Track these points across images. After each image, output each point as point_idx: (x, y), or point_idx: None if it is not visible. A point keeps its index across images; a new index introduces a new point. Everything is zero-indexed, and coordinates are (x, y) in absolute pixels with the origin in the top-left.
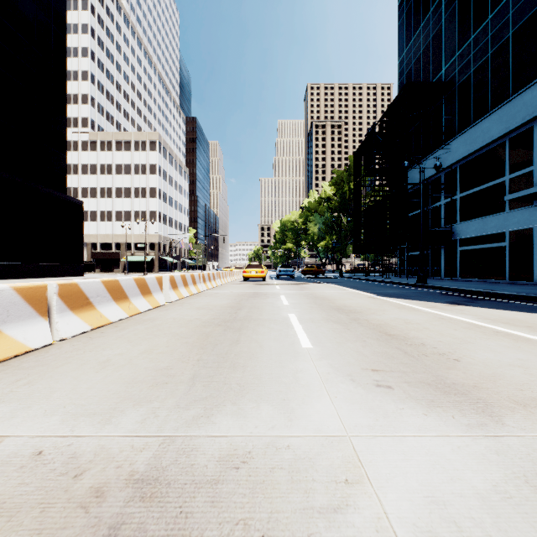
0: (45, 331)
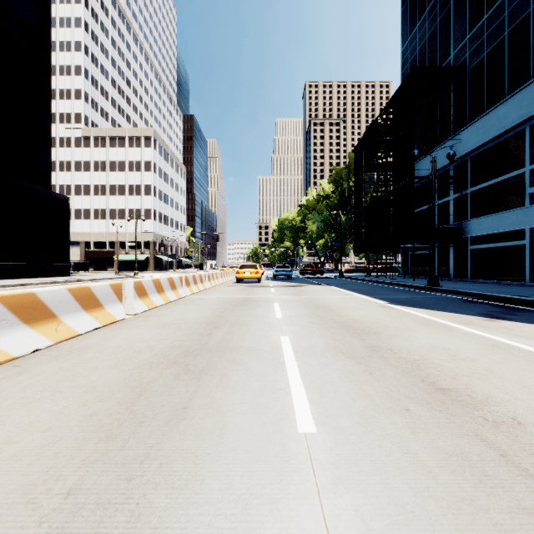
0: None
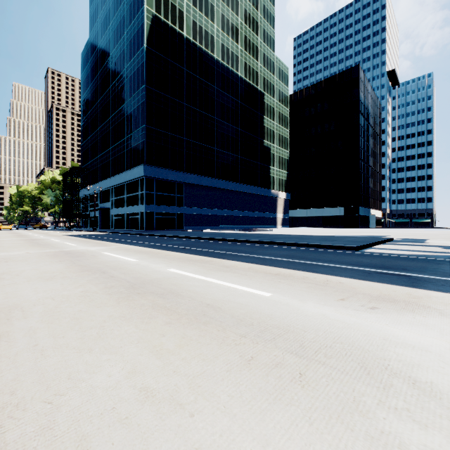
0: None
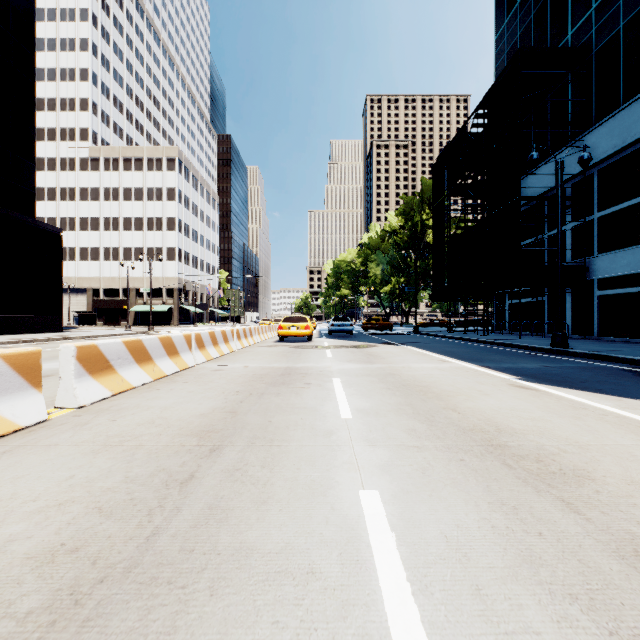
0: None
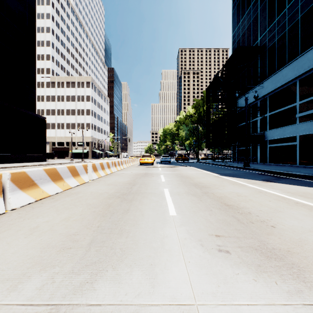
0: (0, 205)
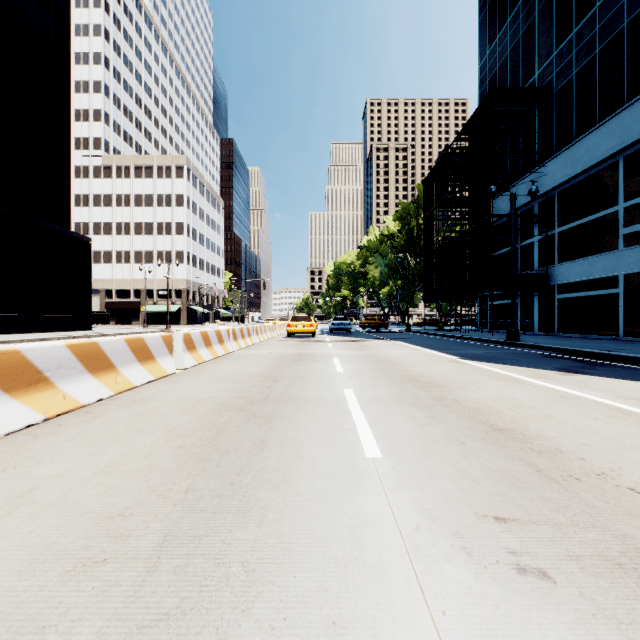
0: None
